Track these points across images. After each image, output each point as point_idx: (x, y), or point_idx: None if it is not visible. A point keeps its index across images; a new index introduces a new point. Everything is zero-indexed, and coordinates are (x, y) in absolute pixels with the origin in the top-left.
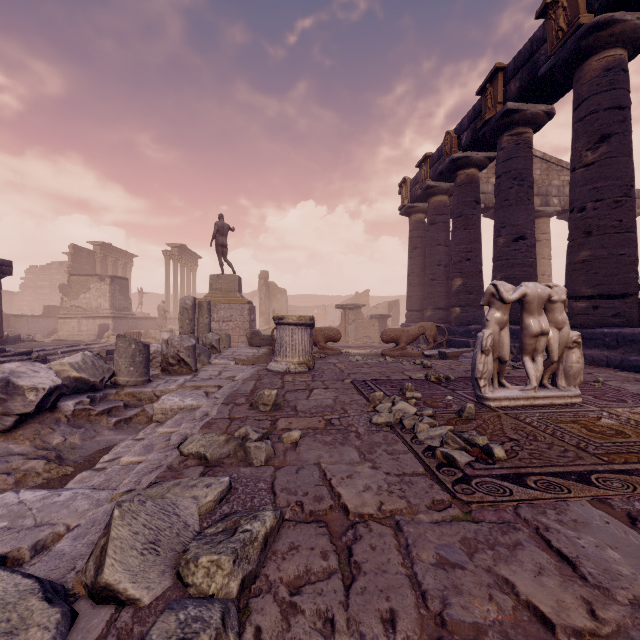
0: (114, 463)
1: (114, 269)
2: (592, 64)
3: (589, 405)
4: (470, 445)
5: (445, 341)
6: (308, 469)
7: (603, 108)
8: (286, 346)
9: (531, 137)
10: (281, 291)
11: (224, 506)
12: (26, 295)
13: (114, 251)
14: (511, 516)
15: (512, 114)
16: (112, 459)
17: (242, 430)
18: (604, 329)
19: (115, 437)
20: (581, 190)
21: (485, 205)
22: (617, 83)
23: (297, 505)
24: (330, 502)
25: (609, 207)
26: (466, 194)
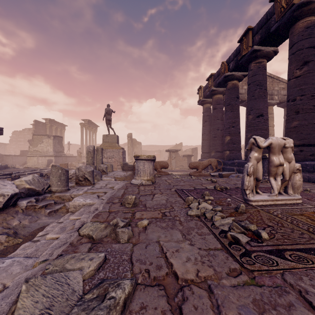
0: (44, 237)
1: (56, 132)
2: (299, 25)
3: (306, 204)
4: (246, 229)
5: (221, 168)
6: (152, 245)
7: (305, 47)
8: (140, 171)
9: (266, 64)
10: (138, 143)
11: (100, 273)
12: (12, 145)
13: (55, 123)
14: (281, 281)
15: (256, 52)
16: (43, 234)
17: (114, 220)
18: (306, 162)
19: (48, 220)
20: (293, 90)
21: (241, 99)
22: (312, 34)
23: (146, 272)
24: (166, 270)
25: (308, 99)
26: (232, 93)
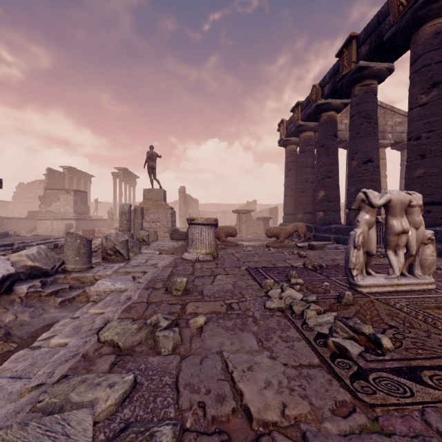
0: (49, 341)
1: (78, 185)
2: (425, 29)
3: None
4: (356, 332)
5: (312, 236)
6: (211, 359)
7: (434, 62)
8: (196, 241)
9: (376, 87)
10: (194, 201)
11: (126, 408)
12: (17, 203)
13: (78, 173)
14: (422, 426)
15: (363, 70)
16: (48, 337)
17: (154, 317)
18: (436, 228)
19: (59, 314)
20: (417, 124)
21: (339, 139)
22: None
23: (199, 407)
24: (232, 403)
25: (439, 136)
26: (327, 130)
